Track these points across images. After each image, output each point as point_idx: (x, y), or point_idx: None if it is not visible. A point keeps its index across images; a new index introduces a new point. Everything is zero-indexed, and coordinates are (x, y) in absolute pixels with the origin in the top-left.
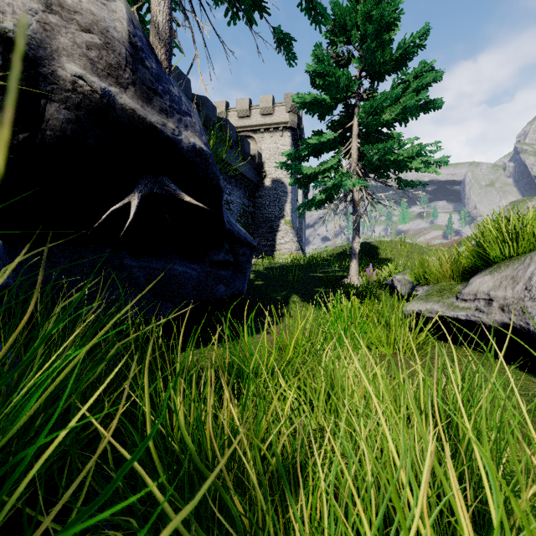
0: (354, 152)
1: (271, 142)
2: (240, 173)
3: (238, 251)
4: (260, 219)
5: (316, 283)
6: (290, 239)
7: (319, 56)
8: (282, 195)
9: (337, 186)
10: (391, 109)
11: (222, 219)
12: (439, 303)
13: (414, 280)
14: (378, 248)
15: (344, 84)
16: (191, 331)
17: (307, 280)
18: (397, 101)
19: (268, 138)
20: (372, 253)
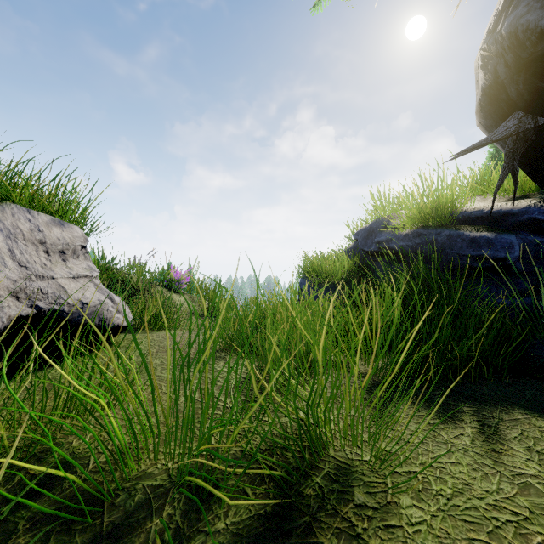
0: None
1: None
2: None
3: None
4: None
5: None
6: None
7: None
8: None
9: None
10: None
11: None
12: None
13: None
14: None
15: None
16: None
17: None
18: None
19: None
20: None
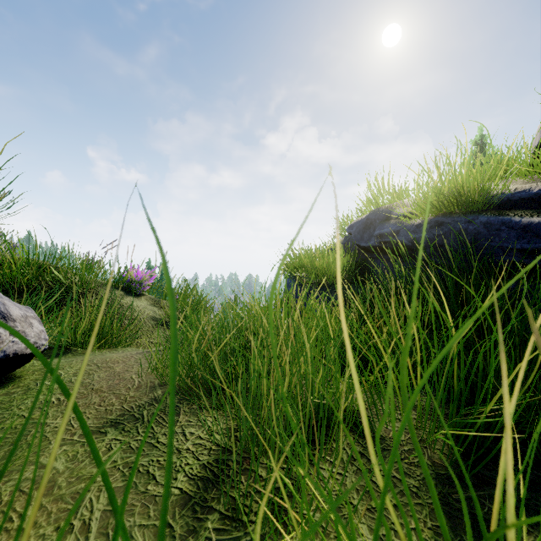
0: None
1: None
2: None
3: None
4: None
5: None
6: None
7: None
8: None
9: None
10: None
11: None
12: None
13: None
14: None
15: None
16: None
17: None
18: None
19: None
20: None
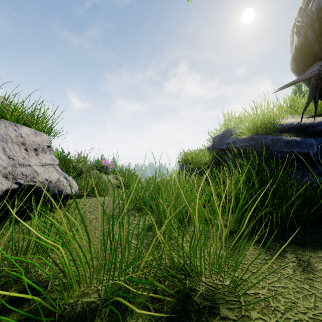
0: None
1: None
2: None
3: None
4: None
5: None
6: None
7: None
8: None
9: None
10: None
11: None
12: None
13: None
14: None
15: None
16: None
17: None
18: None
19: None
20: None
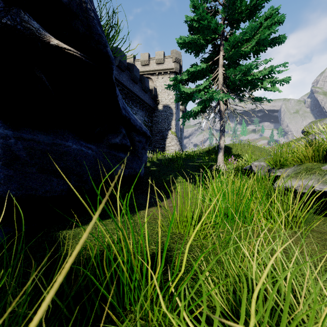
0: (221, 77)
1: (163, 81)
2: (143, 100)
3: (134, 137)
4: (155, 131)
5: (194, 169)
6: (174, 143)
7: (197, 5)
8: (170, 115)
9: (210, 99)
10: (248, 44)
11: (116, 102)
12: (312, 180)
13: (268, 165)
14: (232, 148)
15: (214, 27)
16: (94, 205)
17: (188, 167)
18: (252, 39)
19: (160, 79)
20: (228, 151)
